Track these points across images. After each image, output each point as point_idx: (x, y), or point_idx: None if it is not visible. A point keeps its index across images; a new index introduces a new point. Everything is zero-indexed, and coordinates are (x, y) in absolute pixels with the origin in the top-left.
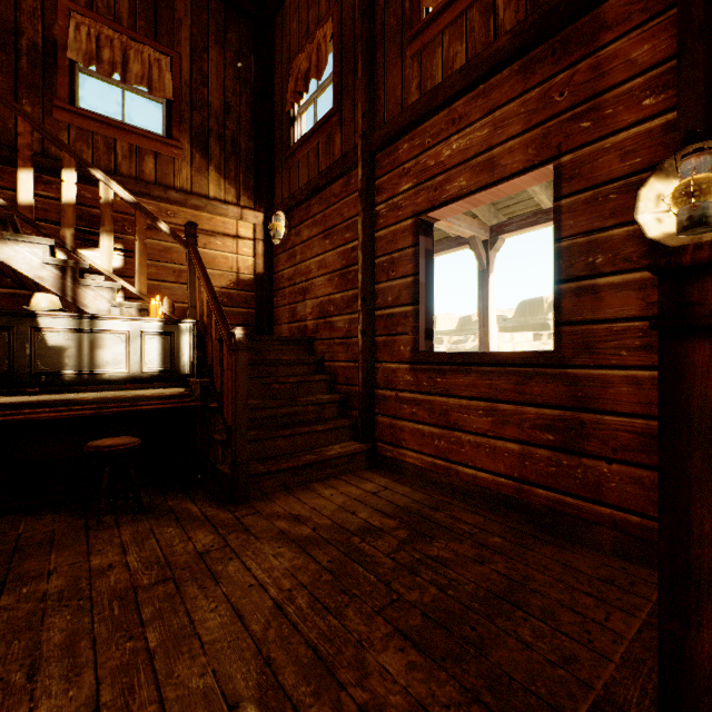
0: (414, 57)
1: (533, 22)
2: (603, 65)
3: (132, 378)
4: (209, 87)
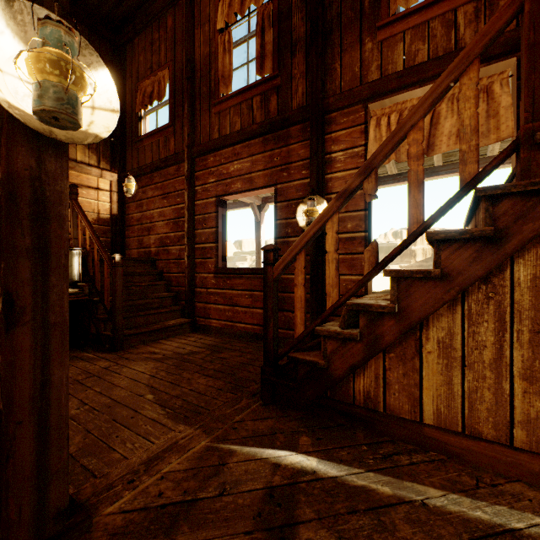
0: (216, 114)
1: (266, 124)
2: (291, 152)
3: None
4: None
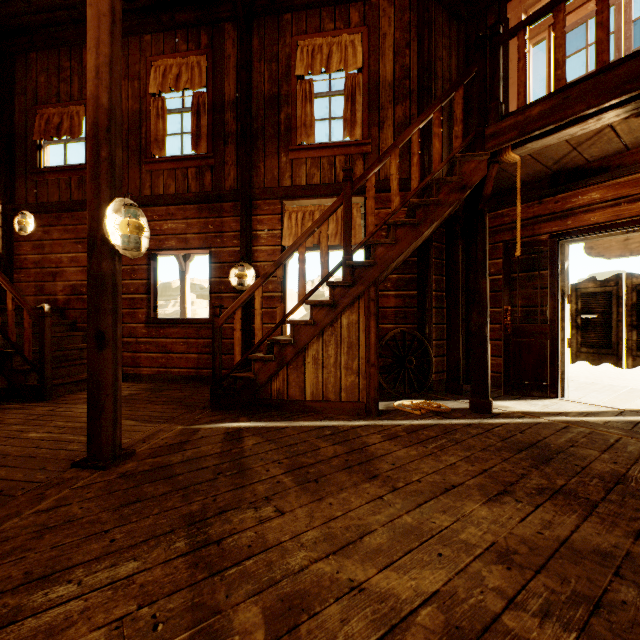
0: (148, 171)
1: (202, 196)
2: (224, 223)
3: None
4: None
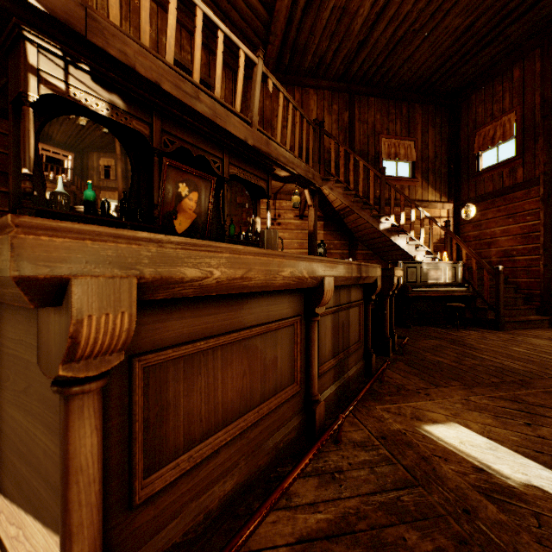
0: None
1: None
2: None
3: (444, 284)
4: (428, 148)
